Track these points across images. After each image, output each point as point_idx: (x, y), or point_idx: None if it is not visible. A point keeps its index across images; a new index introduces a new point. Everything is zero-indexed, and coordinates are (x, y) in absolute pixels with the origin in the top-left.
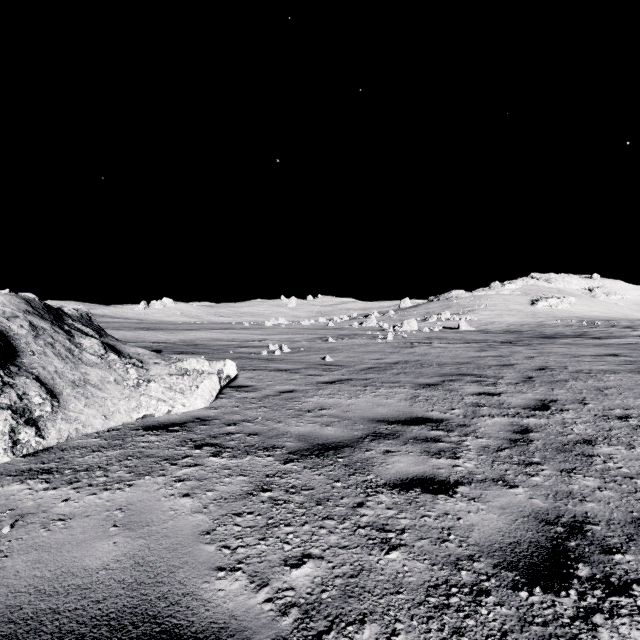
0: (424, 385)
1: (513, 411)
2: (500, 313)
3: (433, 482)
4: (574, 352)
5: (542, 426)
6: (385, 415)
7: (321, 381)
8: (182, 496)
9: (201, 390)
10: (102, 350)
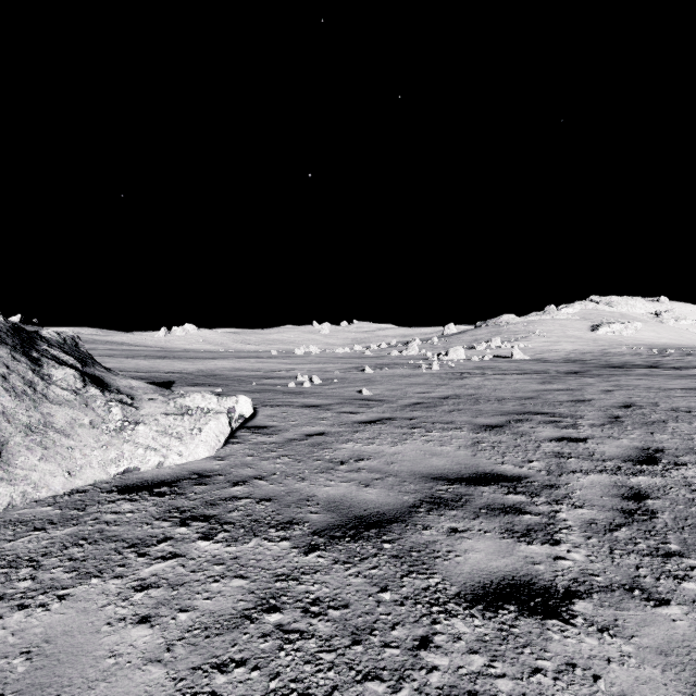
0: (486, 427)
1: (611, 465)
2: (557, 340)
3: (532, 591)
4: (658, 385)
5: (660, 489)
6: (442, 469)
7: (357, 420)
8: (137, 622)
9: (205, 434)
10: (79, 383)
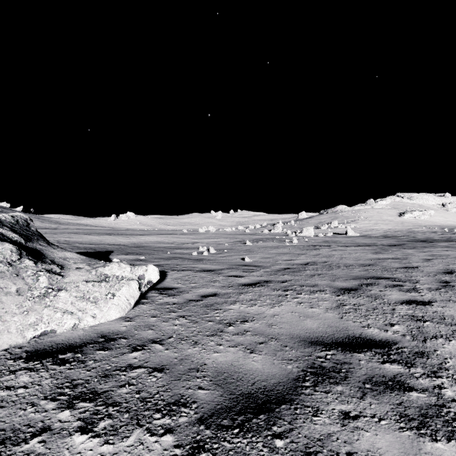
0: (344, 290)
1: None
2: (376, 222)
3: None
4: None
5: None
6: (317, 332)
7: (242, 283)
8: None
9: (117, 298)
10: (15, 256)
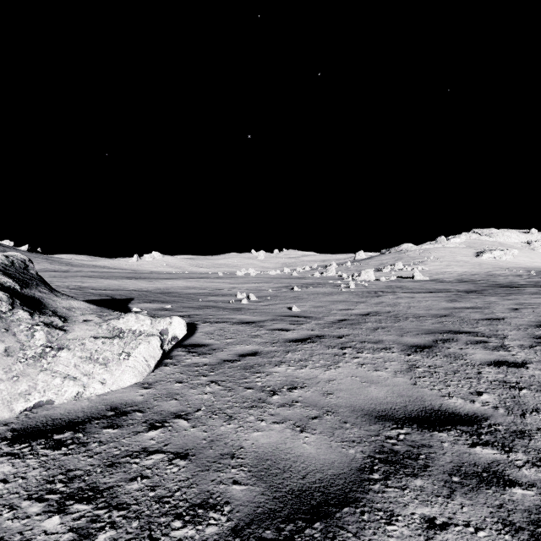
0: (415, 347)
1: None
2: (448, 264)
3: None
4: None
5: None
6: (384, 404)
7: (289, 338)
8: None
9: (133, 359)
10: (5, 306)
